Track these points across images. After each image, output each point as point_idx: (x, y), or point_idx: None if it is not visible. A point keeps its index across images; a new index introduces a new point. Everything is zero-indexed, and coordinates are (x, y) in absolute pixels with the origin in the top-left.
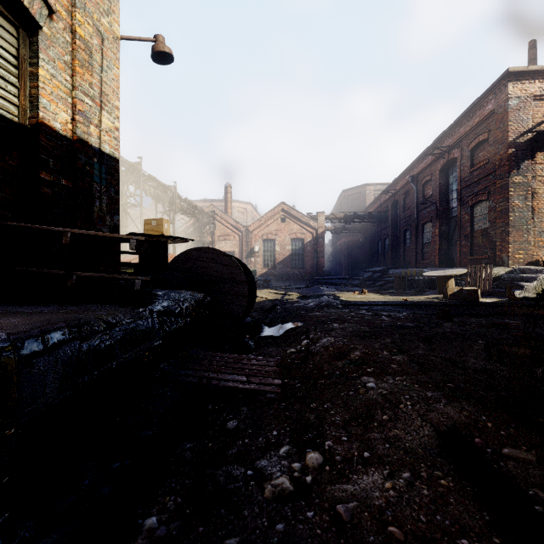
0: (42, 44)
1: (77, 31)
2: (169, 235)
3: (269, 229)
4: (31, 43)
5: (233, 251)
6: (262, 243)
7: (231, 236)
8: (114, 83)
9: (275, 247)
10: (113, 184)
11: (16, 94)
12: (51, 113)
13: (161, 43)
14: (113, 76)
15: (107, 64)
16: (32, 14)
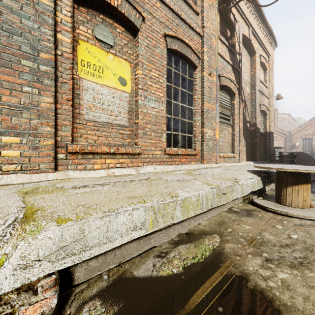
0: (266, 117)
1: (269, 110)
2: (278, 147)
3: (306, 132)
4: (264, 117)
5: (279, 146)
6: (301, 141)
7: (278, 138)
8: (272, 115)
9: (312, 143)
10: (272, 138)
11: (263, 128)
12: (267, 129)
13: (279, 96)
14: (272, 114)
15: (272, 112)
16: (267, 113)
